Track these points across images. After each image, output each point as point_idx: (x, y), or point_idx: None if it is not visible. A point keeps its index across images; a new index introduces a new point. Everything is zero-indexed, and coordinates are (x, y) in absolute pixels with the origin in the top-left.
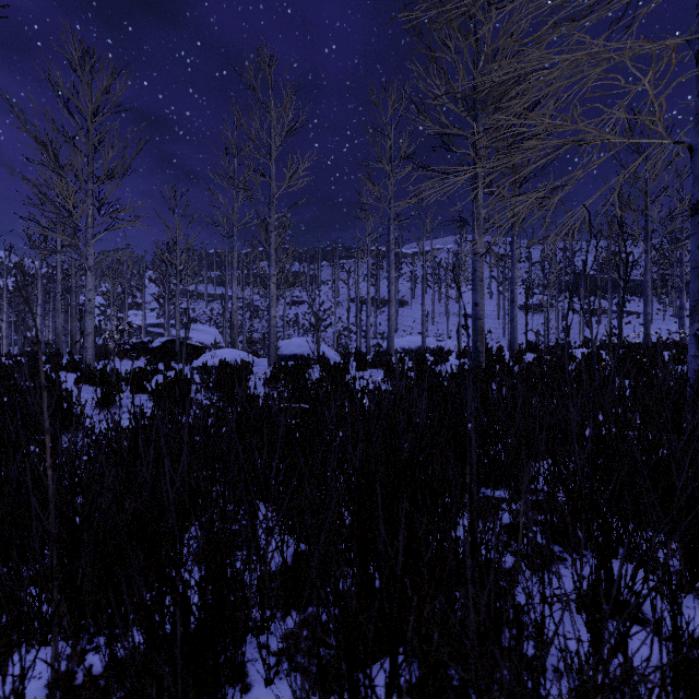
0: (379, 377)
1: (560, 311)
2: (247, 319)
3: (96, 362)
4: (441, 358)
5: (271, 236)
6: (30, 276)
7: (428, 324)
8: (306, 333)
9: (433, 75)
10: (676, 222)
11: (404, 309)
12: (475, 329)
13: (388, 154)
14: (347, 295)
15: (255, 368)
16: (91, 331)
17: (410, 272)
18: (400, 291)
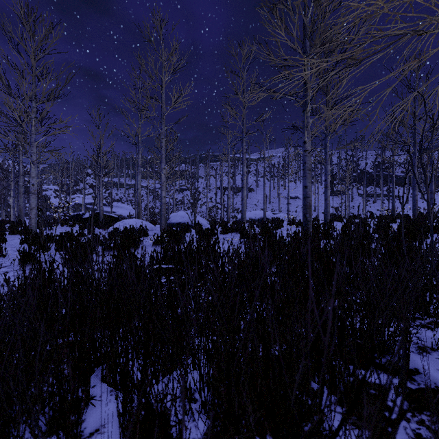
0: (236, 239)
1: (350, 195)
2: (151, 200)
3: (44, 227)
4: (278, 225)
5: (162, 142)
6: (5, 171)
7: (267, 203)
8: (189, 209)
9: (276, 18)
10: (435, 134)
11: (251, 194)
12: (305, 204)
13: (242, 89)
14: (215, 185)
15: (151, 232)
16: (34, 206)
17: (255, 170)
18: (249, 182)
